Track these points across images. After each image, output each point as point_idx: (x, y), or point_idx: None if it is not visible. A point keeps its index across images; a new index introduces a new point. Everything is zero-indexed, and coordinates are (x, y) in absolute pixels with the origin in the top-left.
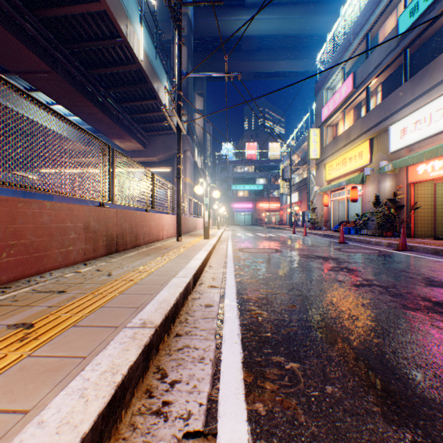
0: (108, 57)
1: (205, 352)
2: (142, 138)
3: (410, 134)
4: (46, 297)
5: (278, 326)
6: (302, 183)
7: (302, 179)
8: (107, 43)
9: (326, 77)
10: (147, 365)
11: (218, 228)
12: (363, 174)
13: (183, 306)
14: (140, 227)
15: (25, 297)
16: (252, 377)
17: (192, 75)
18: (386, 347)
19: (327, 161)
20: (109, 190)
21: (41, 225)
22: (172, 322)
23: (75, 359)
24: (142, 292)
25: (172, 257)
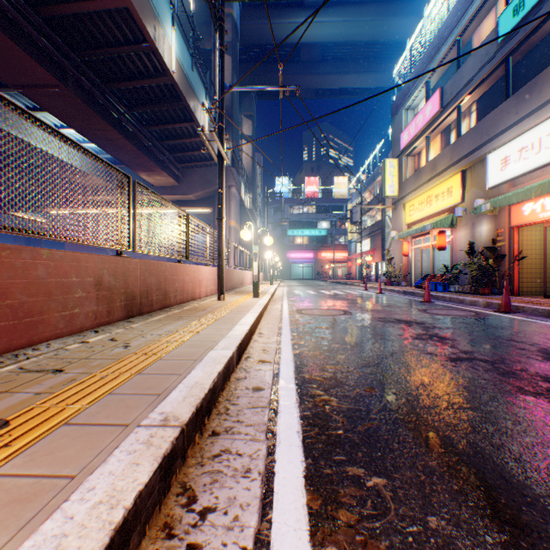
0: (131, 68)
1: (252, 461)
2: (176, 170)
3: (514, 165)
4: (36, 379)
5: (353, 419)
6: (375, 227)
7: (376, 222)
8: (130, 49)
9: (406, 94)
10: (168, 485)
11: (270, 284)
12: (453, 215)
13: (223, 389)
14: (171, 282)
15: (6, 379)
16: (320, 502)
17: (238, 89)
18: (506, 451)
19: (408, 199)
20: (128, 235)
21: (35, 281)
22: (206, 414)
23: (58, 481)
24: (167, 371)
25: (211, 321)
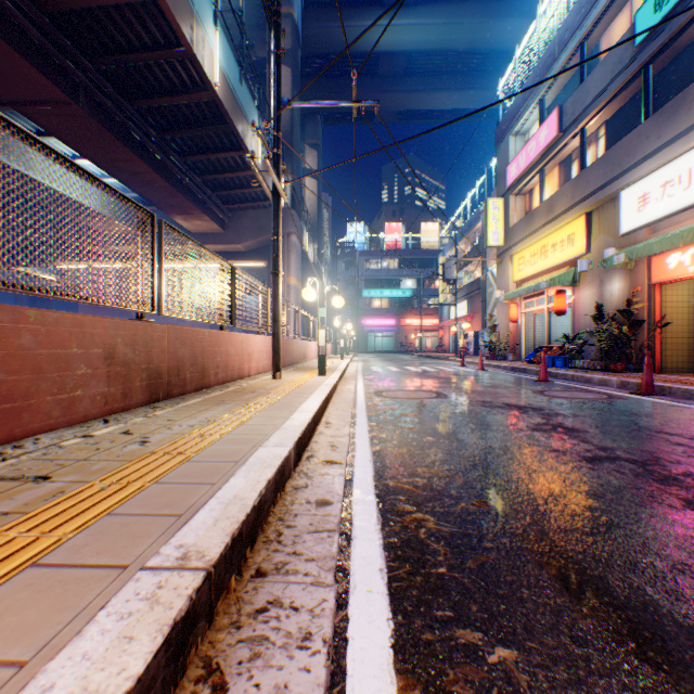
0: (162, 80)
1: (314, 619)
2: (220, 213)
3: (655, 204)
4: (7, 490)
5: (459, 549)
6: (474, 285)
7: (475, 280)
8: (160, 55)
9: (514, 116)
10: (181, 666)
11: (341, 358)
12: (576, 269)
13: (275, 504)
14: (211, 355)
15: None
16: (419, 692)
17: (298, 105)
18: (689, 602)
19: (516, 250)
20: (152, 292)
21: (18, 352)
22: (248, 544)
23: None
24: (195, 479)
25: (262, 407)
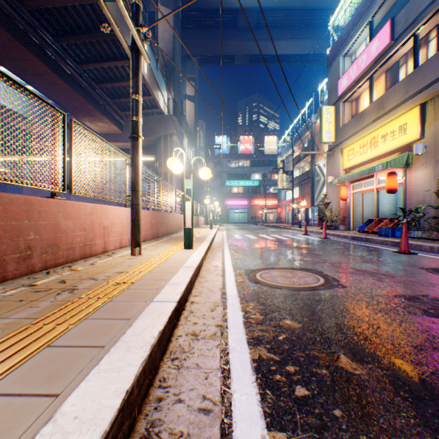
0: None
1: None
2: (118, 117)
3: None
4: None
5: None
6: (304, 176)
7: (305, 172)
8: None
9: (344, 40)
10: None
11: (210, 228)
12: (409, 154)
13: None
14: (5, 232)
15: None
16: None
17: None
18: None
19: (346, 144)
20: None
21: None
22: None
23: None
24: None
25: None
